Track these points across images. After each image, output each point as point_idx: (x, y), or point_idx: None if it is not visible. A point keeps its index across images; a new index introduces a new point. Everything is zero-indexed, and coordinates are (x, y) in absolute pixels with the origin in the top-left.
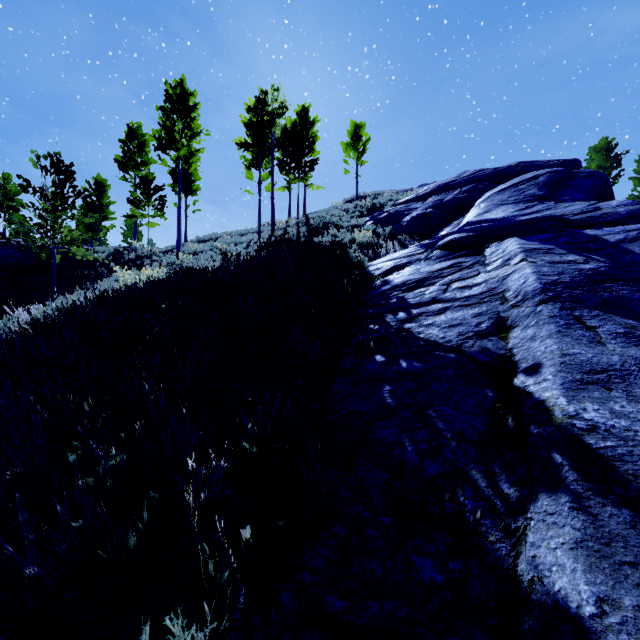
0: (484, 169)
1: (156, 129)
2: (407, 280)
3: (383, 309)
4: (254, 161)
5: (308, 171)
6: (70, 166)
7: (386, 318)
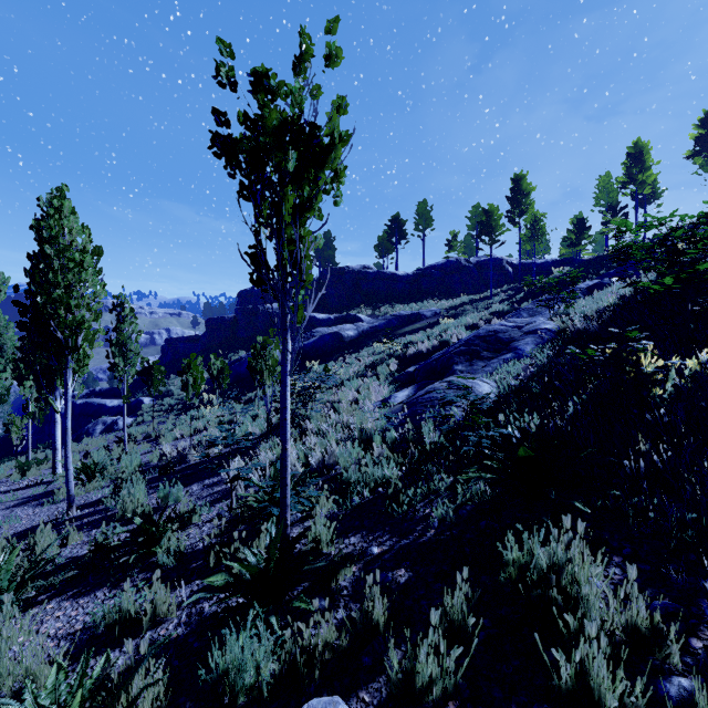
0: None
1: (620, 177)
2: None
3: None
4: (706, 160)
5: None
6: (582, 219)
7: None
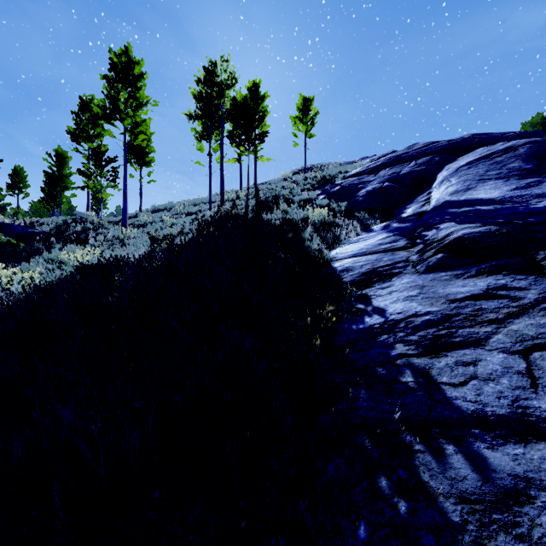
0: (436, 141)
1: (101, 98)
2: (412, 314)
3: (392, 406)
4: (205, 133)
5: (258, 143)
6: None
7: (416, 463)
